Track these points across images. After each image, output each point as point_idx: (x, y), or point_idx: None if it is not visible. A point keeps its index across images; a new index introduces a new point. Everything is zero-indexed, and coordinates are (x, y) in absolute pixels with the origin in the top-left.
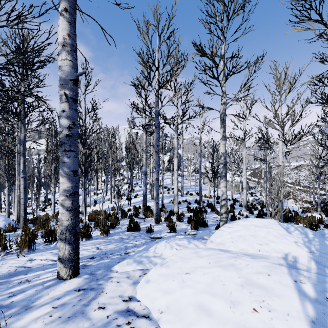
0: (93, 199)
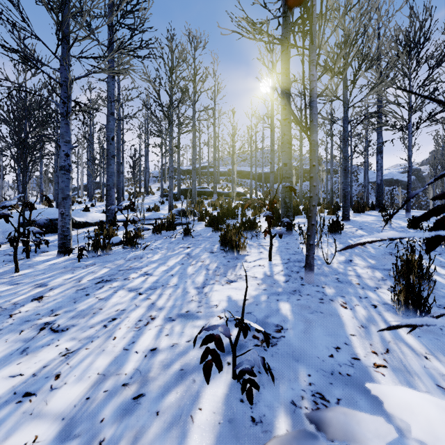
0: None
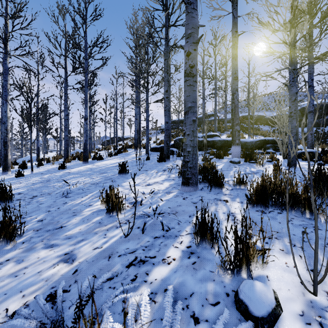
0: None
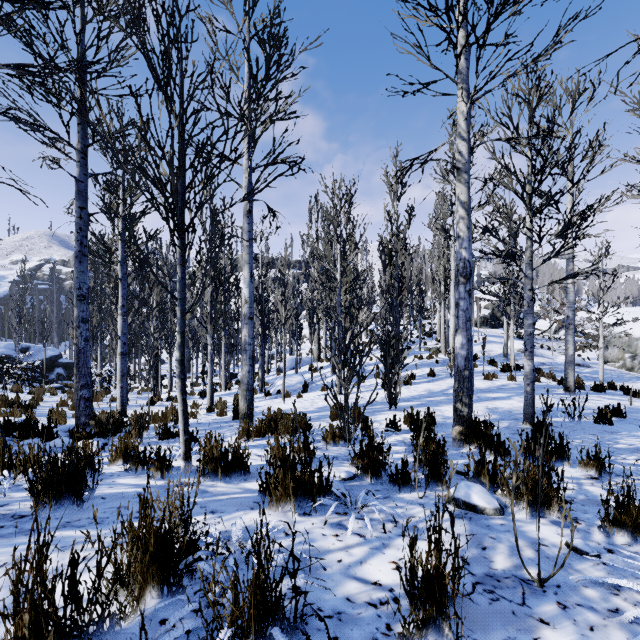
0: (302, 379)
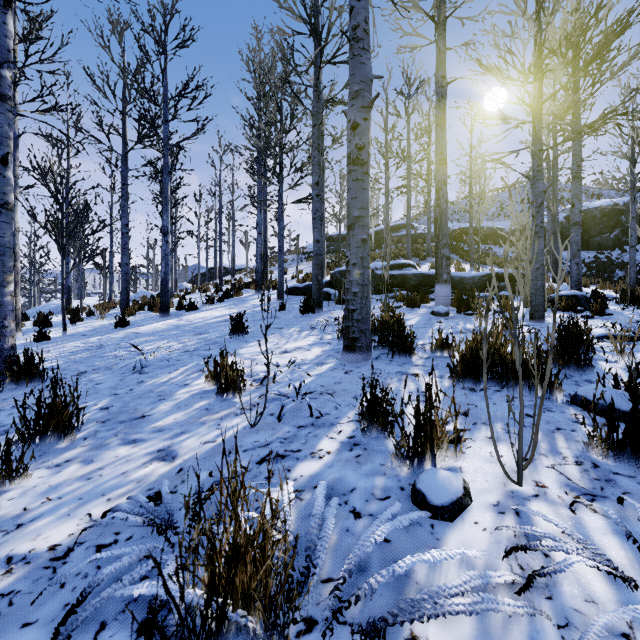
0: None
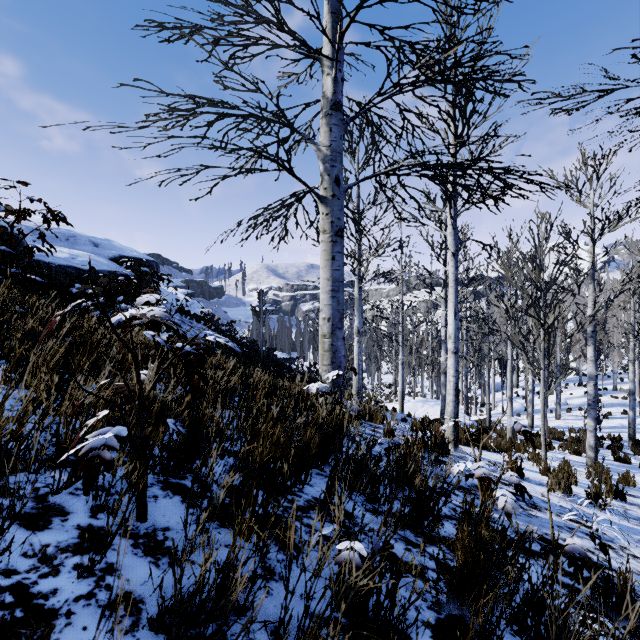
0: (521, 404)
